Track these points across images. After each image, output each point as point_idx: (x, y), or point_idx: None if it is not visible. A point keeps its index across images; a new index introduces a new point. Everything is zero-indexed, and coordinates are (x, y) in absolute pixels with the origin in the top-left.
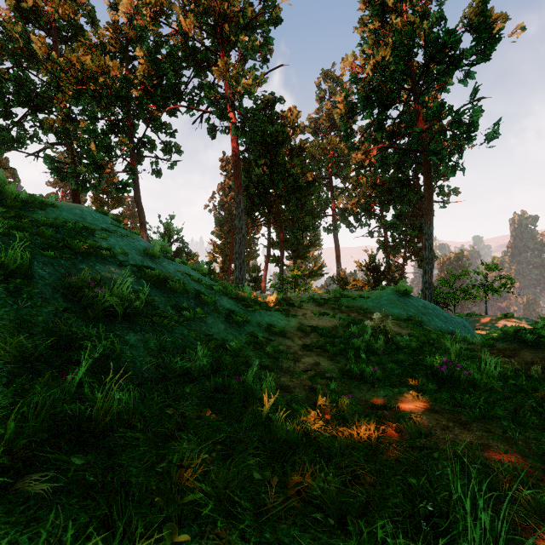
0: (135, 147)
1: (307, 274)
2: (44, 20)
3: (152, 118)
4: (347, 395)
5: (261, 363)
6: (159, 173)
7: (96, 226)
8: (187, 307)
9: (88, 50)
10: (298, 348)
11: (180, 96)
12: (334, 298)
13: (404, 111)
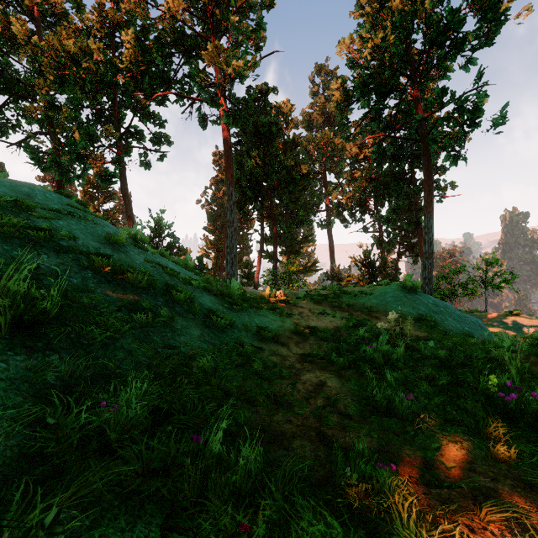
0: (122, 137)
1: (301, 270)
2: (27, 4)
3: (139, 107)
4: (383, 460)
5: (242, 395)
6: (148, 165)
7: (45, 206)
8: (146, 308)
9: (72, 34)
10: (295, 359)
11: (169, 84)
12: (333, 294)
13: (402, 100)
